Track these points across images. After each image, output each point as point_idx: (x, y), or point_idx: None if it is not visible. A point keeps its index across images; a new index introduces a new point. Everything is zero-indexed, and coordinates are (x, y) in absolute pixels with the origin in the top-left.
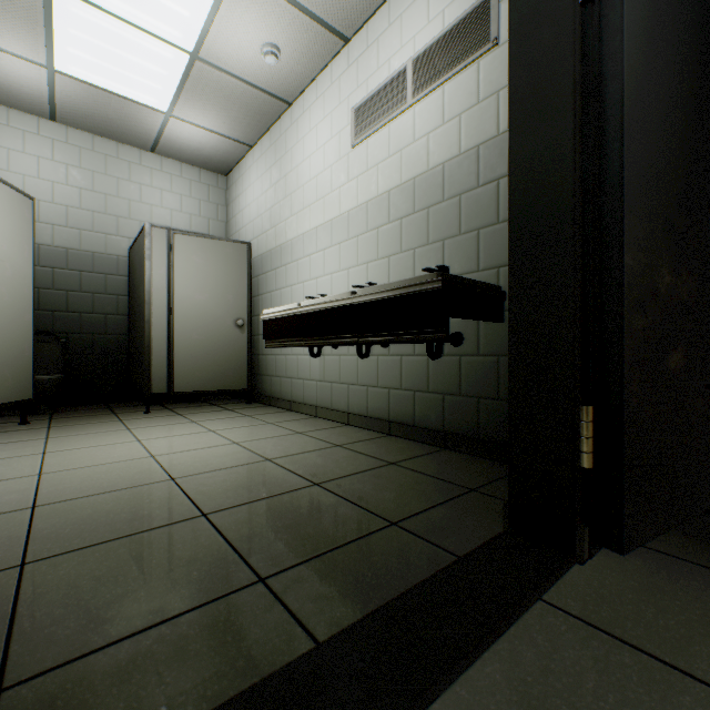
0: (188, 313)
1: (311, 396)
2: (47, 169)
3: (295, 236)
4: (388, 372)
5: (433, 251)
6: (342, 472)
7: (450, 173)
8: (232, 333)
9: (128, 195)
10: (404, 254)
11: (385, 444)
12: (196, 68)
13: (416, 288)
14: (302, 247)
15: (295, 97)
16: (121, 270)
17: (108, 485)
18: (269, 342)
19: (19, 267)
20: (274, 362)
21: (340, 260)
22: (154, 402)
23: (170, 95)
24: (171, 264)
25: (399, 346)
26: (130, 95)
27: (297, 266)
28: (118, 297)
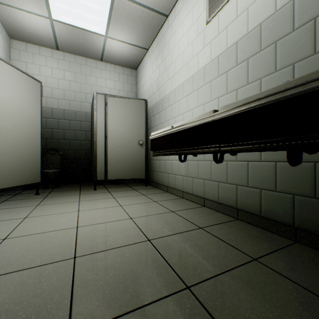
0: (114, 138)
1: (179, 185)
2: (55, 73)
3: (170, 91)
4: (236, 173)
5: (280, 75)
6: (209, 267)
7: (302, 3)
8: (137, 148)
9: (90, 83)
10: (250, 85)
11: (237, 229)
12: (116, 1)
13: (296, 90)
14: (174, 97)
15: (170, 10)
16: (87, 119)
17: (29, 259)
18: (154, 152)
19: (32, 116)
20: (158, 164)
21: (198, 99)
22: (101, 183)
23: (105, 24)
24: (106, 113)
25: (246, 154)
26: (87, 28)
27: (171, 109)
28: (86, 132)
